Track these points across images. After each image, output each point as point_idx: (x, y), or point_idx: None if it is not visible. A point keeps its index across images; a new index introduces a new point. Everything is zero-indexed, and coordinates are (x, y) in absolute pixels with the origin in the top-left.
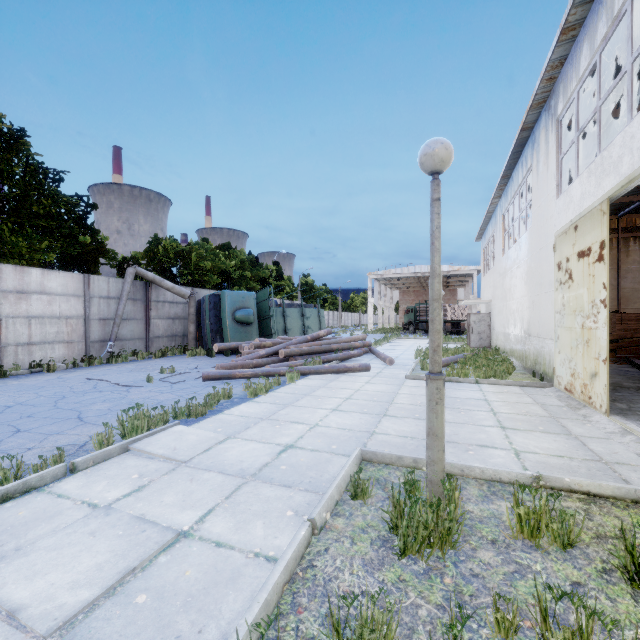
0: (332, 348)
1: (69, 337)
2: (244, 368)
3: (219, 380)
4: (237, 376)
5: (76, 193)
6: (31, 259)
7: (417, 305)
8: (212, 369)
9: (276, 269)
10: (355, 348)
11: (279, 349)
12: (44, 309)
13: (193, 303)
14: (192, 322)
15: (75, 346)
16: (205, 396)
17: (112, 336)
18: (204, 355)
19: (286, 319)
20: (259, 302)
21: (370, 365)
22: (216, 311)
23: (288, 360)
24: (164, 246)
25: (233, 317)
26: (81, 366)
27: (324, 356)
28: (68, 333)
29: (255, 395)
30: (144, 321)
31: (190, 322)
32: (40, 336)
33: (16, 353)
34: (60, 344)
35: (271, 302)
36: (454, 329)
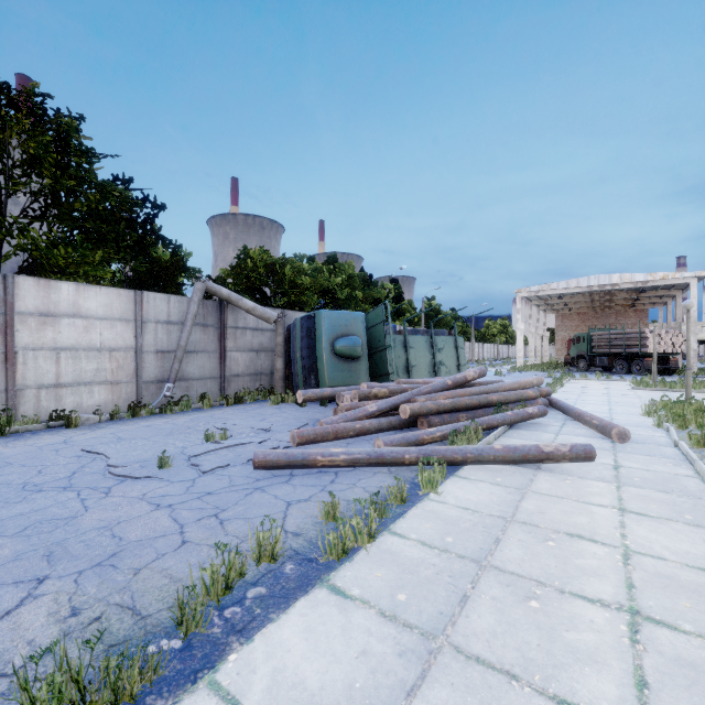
0: (489, 400)
1: (114, 376)
2: (339, 437)
3: (286, 469)
4: (319, 463)
5: (142, 192)
6: (86, 276)
7: (592, 332)
8: (288, 435)
9: (394, 288)
10: (526, 400)
11: (400, 402)
12: (79, 338)
13: (281, 329)
14: (279, 356)
15: (122, 388)
16: (191, 575)
17: (171, 375)
18: (293, 402)
19: (408, 351)
20: (370, 327)
21: (594, 449)
22: (310, 340)
23: (415, 421)
24: (253, 259)
25: (332, 348)
26: (123, 417)
27: (481, 418)
28: (112, 371)
29: (341, 552)
30: (218, 354)
31: (277, 356)
32: (73, 375)
33: (38, 398)
34: (101, 386)
35: (387, 327)
36: (659, 366)
